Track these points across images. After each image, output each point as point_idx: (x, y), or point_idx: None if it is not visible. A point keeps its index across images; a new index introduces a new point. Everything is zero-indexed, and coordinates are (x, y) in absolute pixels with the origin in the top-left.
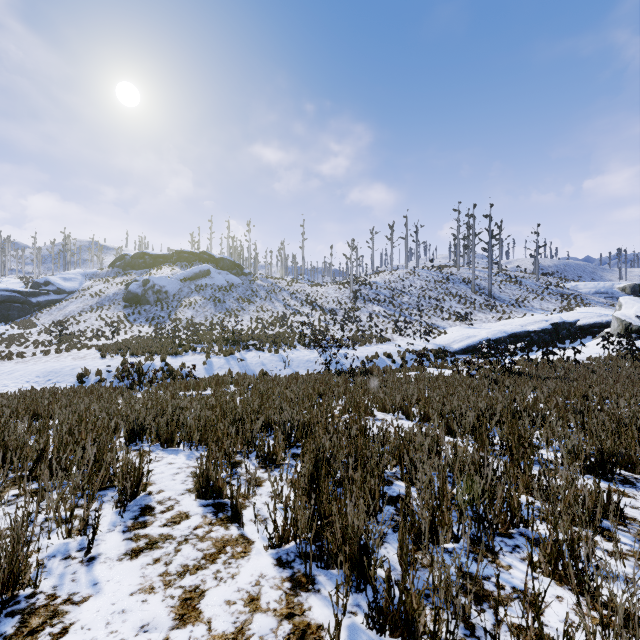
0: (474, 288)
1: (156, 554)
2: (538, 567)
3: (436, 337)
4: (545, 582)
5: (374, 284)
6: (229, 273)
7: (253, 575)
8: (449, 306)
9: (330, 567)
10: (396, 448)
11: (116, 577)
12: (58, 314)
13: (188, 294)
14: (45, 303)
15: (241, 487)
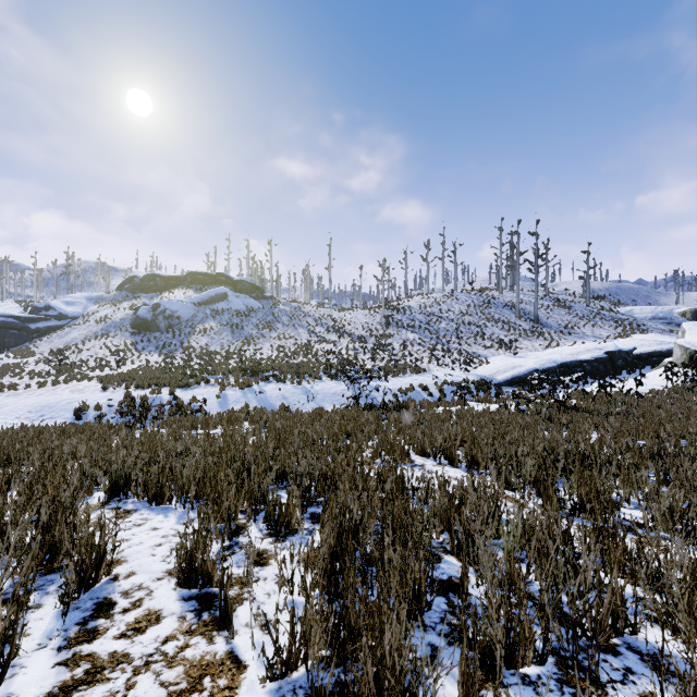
0: (519, 313)
1: (95, 694)
2: None
3: (477, 367)
4: None
5: (408, 309)
6: (248, 297)
7: None
8: (491, 333)
9: None
10: (444, 510)
11: None
12: (59, 342)
13: (203, 320)
14: (45, 330)
15: (240, 567)
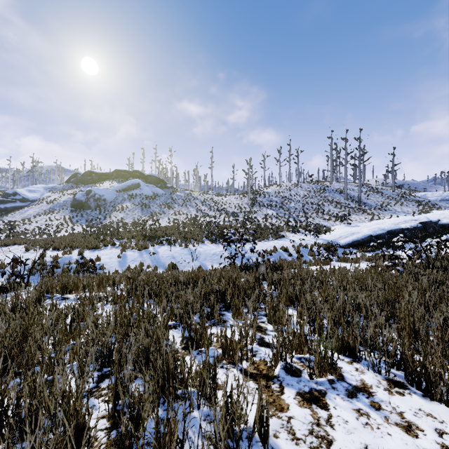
0: (346, 196)
1: None
2: None
3: (323, 234)
4: None
5: (267, 193)
6: (155, 186)
7: None
8: (328, 210)
9: None
10: None
11: None
12: (18, 217)
13: (122, 201)
14: (11, 209)
15: None
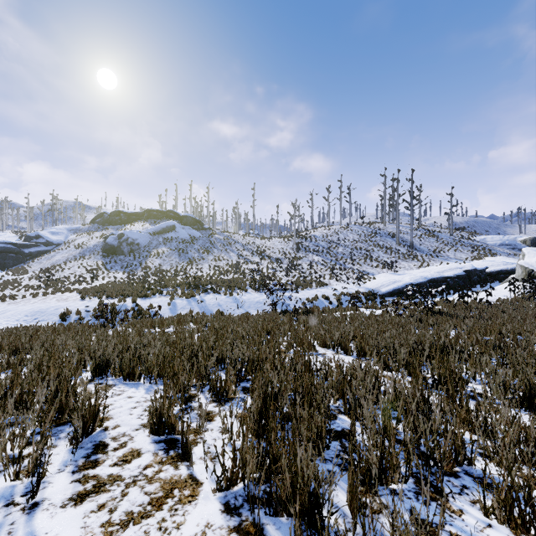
0: (398, 241)
1: (102, 499)
2: (491, 513)
3: (366, 282)
4: (501, 531)
5: (314, 237)
6: (191, 228)
7: (199, 524)
8: (377, 256)
9: (279, 514)
10: (339, 383)
11: (55, 528)
12: (47, 263)
13: (156, 246)
14: (36, 253)
15: (193, 422)
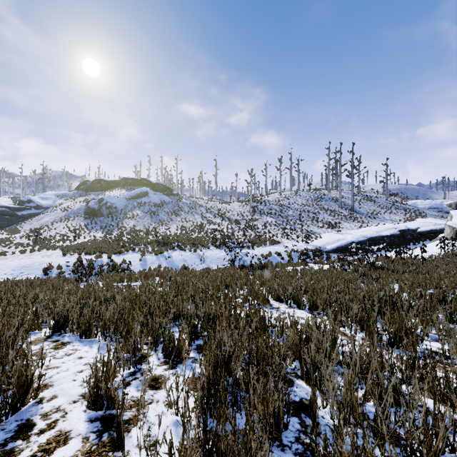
0: (341, 204)
1: None
2: None
3: (314, 240)
4: None
5: (267, 202)
6: (162, 194)
7: None
8: (323, 217)
9: None
10: (295, 344)
11: None
12: (36, 223)
13: (132, 209)
14: (27, 216)
15: (139, 390)
